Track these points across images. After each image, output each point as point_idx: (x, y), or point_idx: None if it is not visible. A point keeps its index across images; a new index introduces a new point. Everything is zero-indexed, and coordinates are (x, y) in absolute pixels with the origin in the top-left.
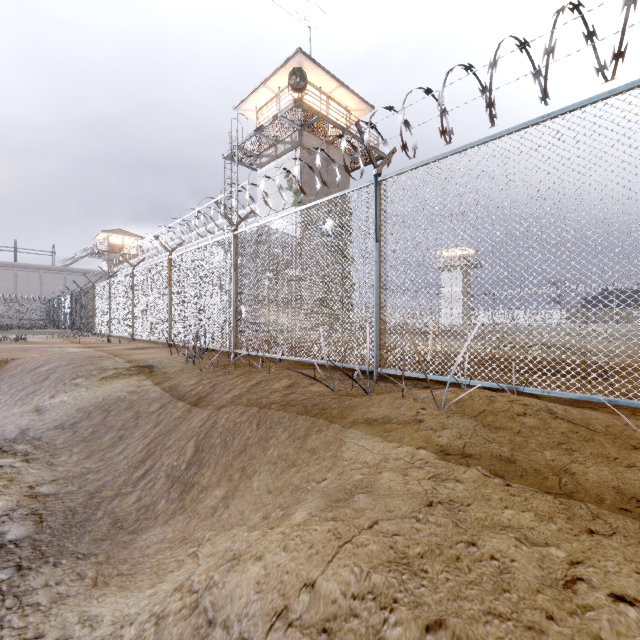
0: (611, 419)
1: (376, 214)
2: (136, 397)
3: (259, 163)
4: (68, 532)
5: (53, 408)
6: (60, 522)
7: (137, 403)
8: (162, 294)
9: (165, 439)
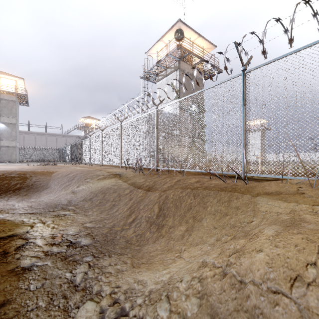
0: None
1: (243, 91)
2: (116, 187)
3: (157, 79)
4: (107, 244)
5: (79, 191)
6: (101, 239)
7: (117, 190)
8: (117, 142)
9: (138, 205)
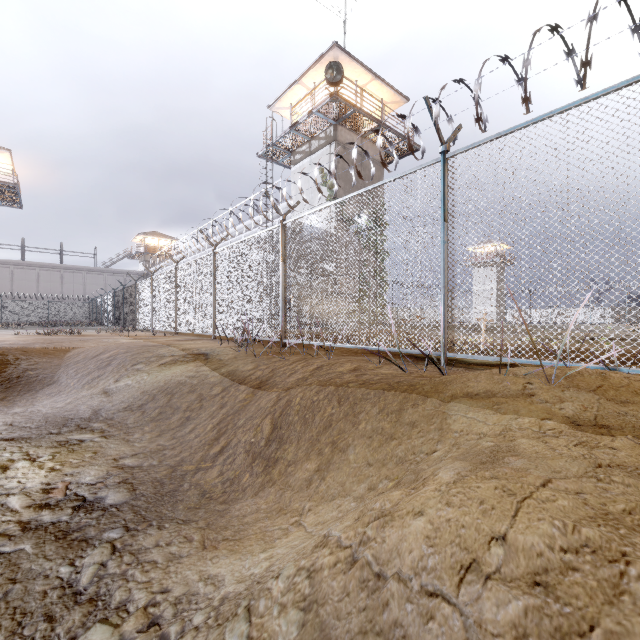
0: None
1: (443, 192)
2: (196, 381)
3: (292, 160)
4: (161, 500)
5: (119, 391)
6: (151, 491)
7: (198, 387)
8: (206, 288)
9: (235, 419)
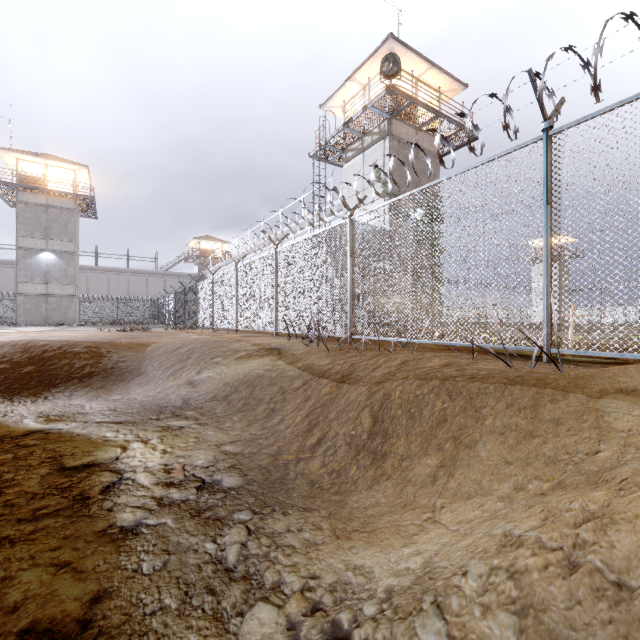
0: None
1: (547, 173)
2: (274, 375)
3: (344, 158)
4: (273, 487)
5: (203, 382)
6: (260, 478)
7: (278, 380)
8: (267, 286)
9: (324, 412)
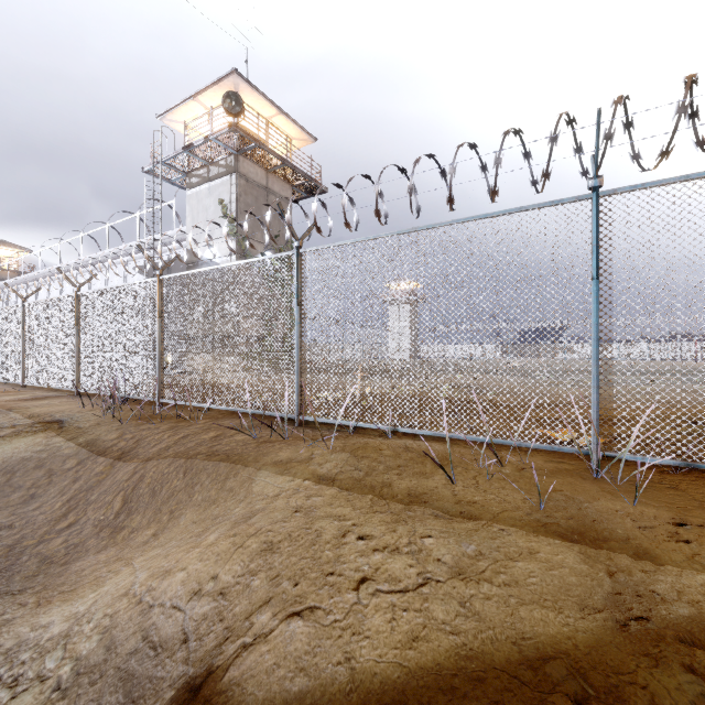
0: (446, 448)
1: (297, 281)
2: (46, 456)
3: (188, 183)
4: None
5: None
6: None
7: (48, 462)
8: (67, 334)
9: (88, 495)
